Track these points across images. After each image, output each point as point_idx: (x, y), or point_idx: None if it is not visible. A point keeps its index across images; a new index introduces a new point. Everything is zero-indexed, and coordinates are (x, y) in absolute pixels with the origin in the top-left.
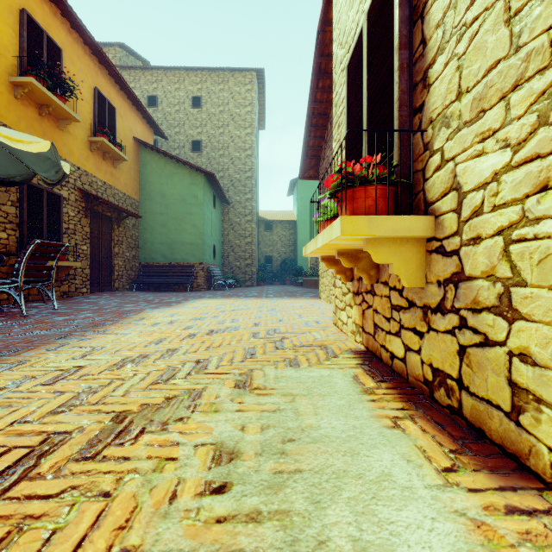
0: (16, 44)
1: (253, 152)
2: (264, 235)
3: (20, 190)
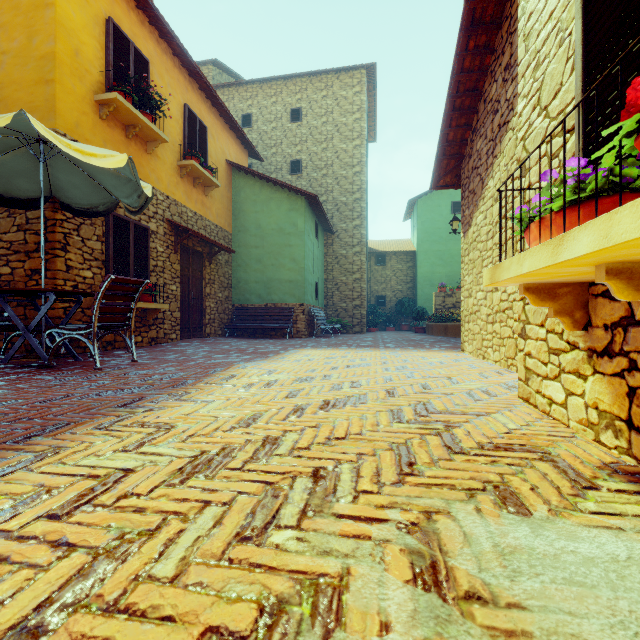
0: (102, 58)
1: (362, 168)
2: (374, 270)
3: (106, 223)
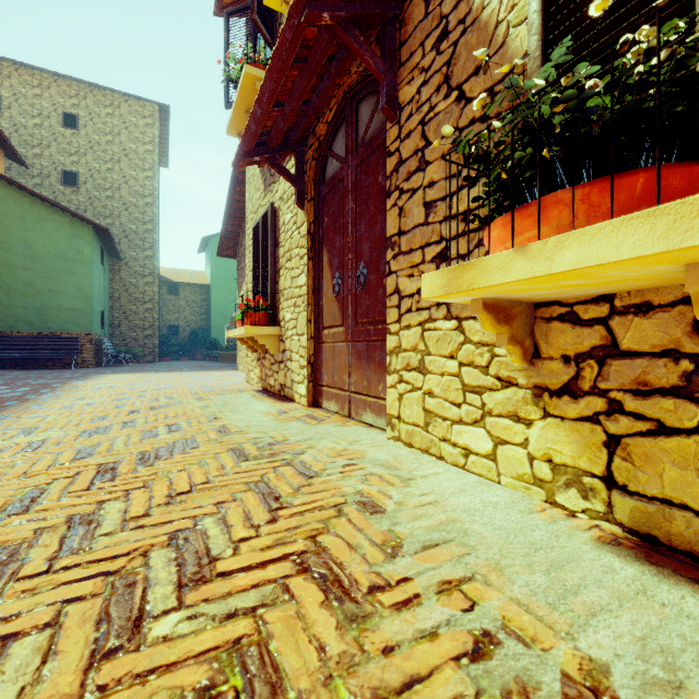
0: None
1: (155, 200)
2: (167, 300)
3: None
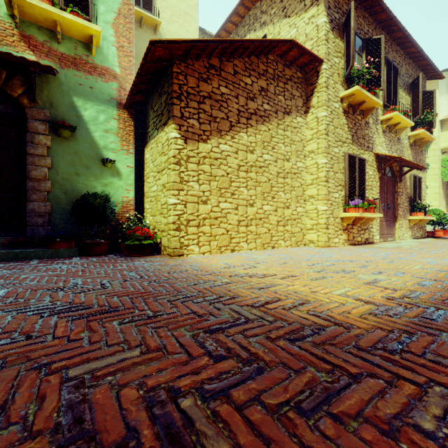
0: None
1: None
2: None
3: None
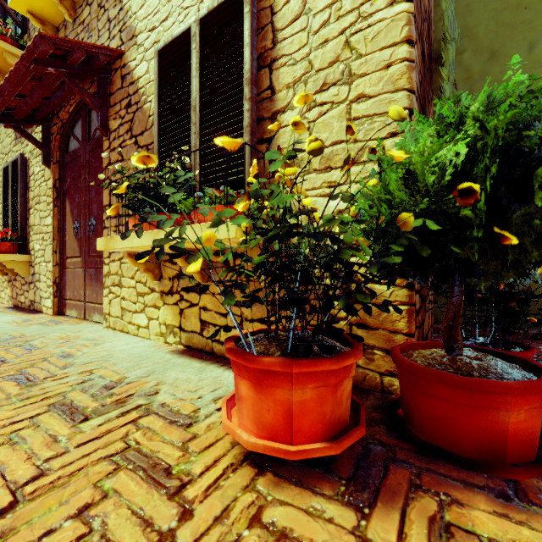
0: None
1: None
2: None
3: None
